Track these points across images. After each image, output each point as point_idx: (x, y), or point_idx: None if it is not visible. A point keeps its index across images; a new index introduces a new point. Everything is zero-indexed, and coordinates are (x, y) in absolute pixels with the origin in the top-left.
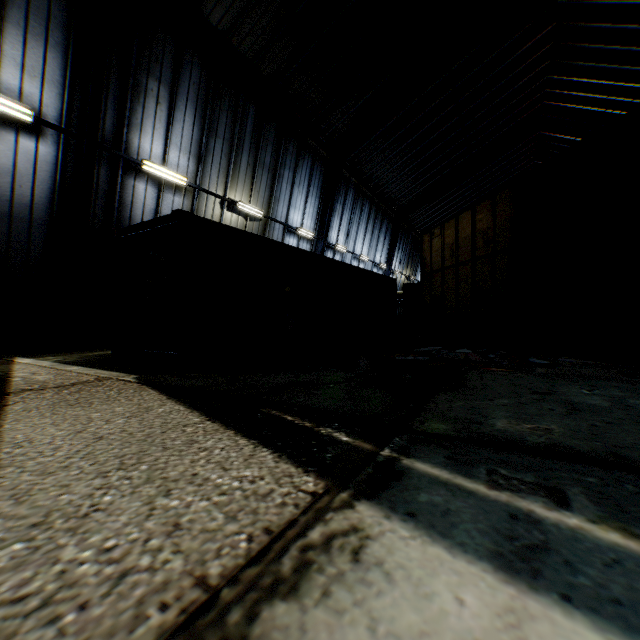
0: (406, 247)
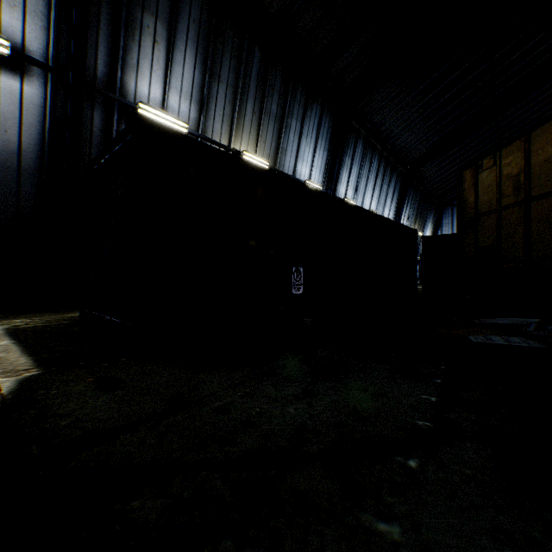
0: (414, 203)
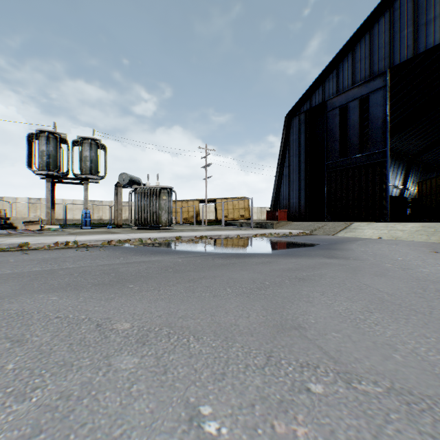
0: (416, 173)
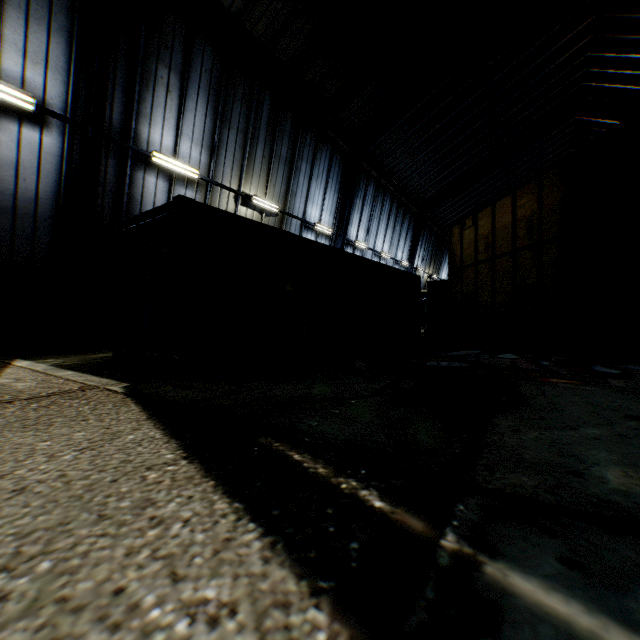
0: (429, 244)
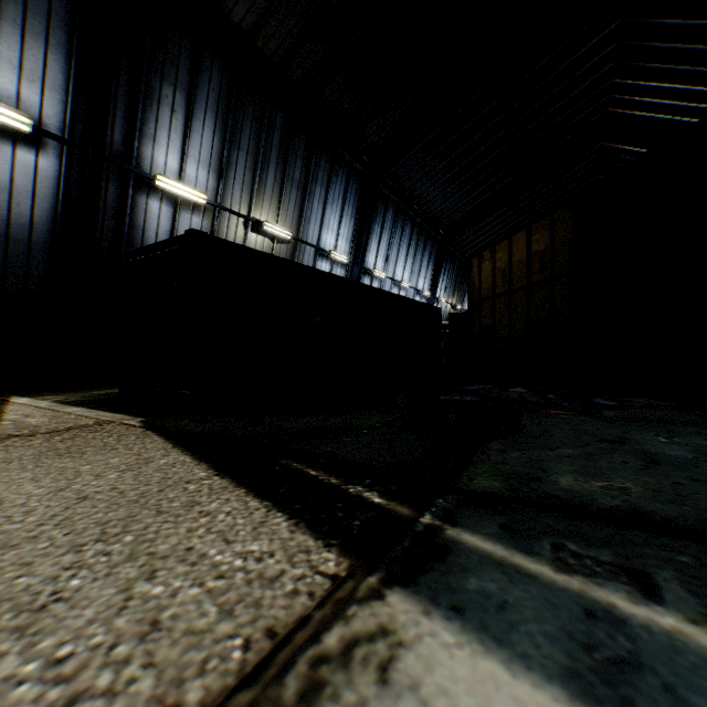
0: (452, 272)
